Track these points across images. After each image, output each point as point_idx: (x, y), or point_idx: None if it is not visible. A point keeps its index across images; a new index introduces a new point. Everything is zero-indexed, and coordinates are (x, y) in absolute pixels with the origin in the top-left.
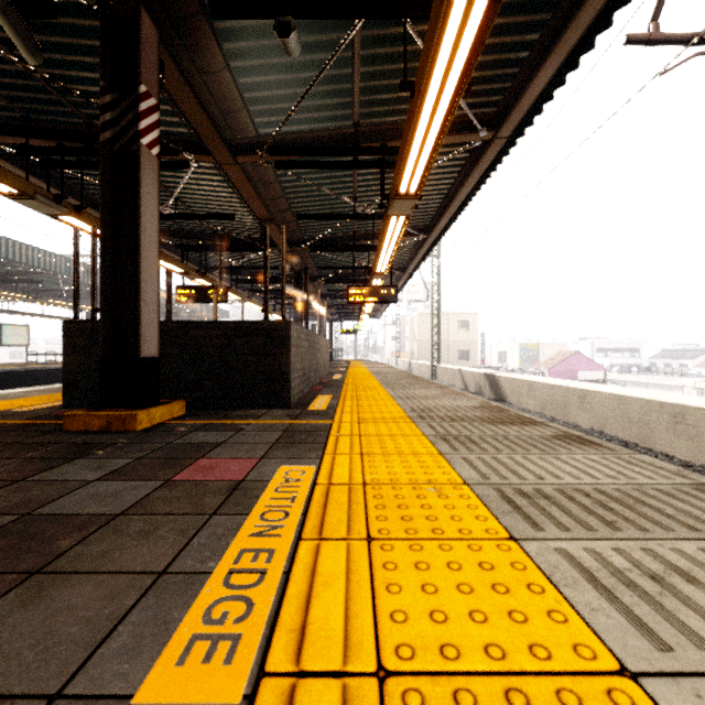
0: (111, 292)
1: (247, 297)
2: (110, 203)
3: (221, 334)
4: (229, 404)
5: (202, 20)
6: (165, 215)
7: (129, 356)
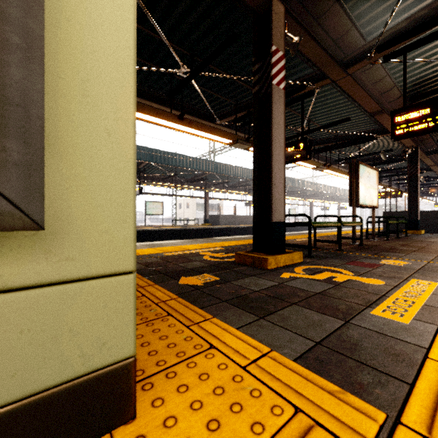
0: (408, 206)
1: (404, 191)
2: (408, 188)
3: (433, 214)
4: (436, 232)
5: (429, 138)
6: (383, 170)
7: (412, 219)
